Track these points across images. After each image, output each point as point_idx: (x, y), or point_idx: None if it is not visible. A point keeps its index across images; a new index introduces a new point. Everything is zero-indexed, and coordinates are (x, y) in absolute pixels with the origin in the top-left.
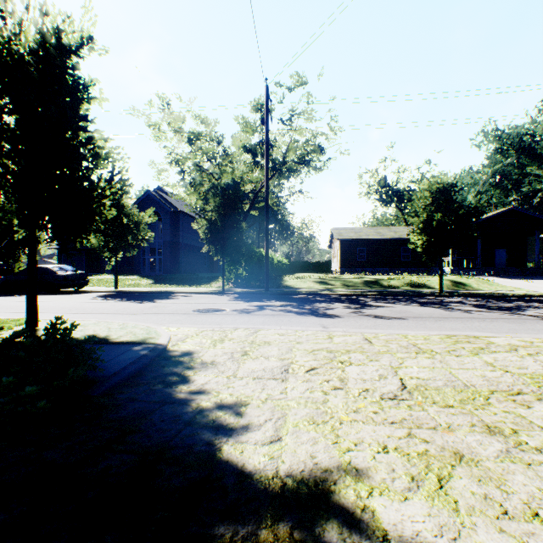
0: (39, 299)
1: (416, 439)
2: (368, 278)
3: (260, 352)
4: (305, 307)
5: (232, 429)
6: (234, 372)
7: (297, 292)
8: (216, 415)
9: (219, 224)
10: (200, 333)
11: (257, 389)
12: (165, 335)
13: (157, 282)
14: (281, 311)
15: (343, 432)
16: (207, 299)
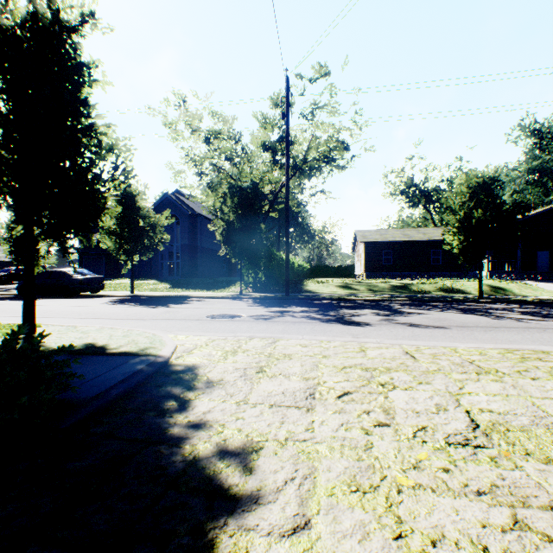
0: (53, 303)
1: (531, 533)
2: (396, 283)
3: (278, 368)
4: (329, 313)
5: (234, 499)
6: (246, 396)
7: (319, 297)
8: (215, 468)
9: (236, 225)
10: (211, 342)
11: (274, 422)
12: (169, 345)
13: (174, 286)
14: (302, 318)
15: (406, 511)
16: (223, 304)
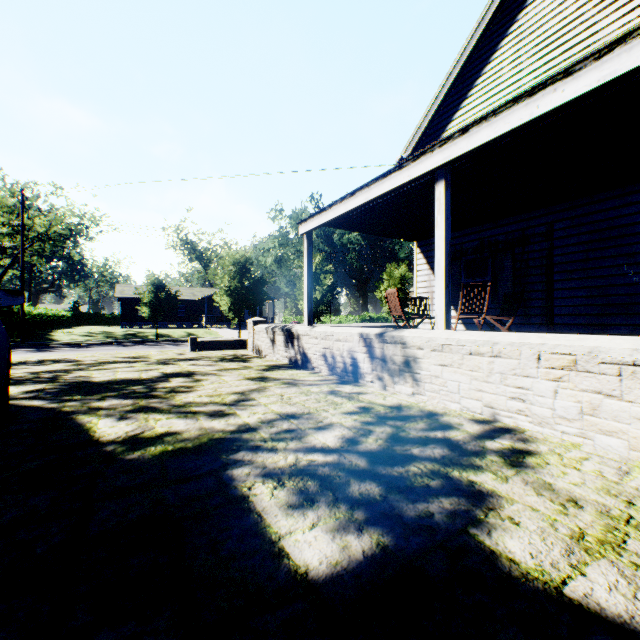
0: None
1: None
2: (133, 331)
3: None
4: (43, 350)
5: None
6: None
7: (51, 343)
8: None
9: None
10: None
11: None
12: None
13: None
14: (23, 352)
15: None
16: None
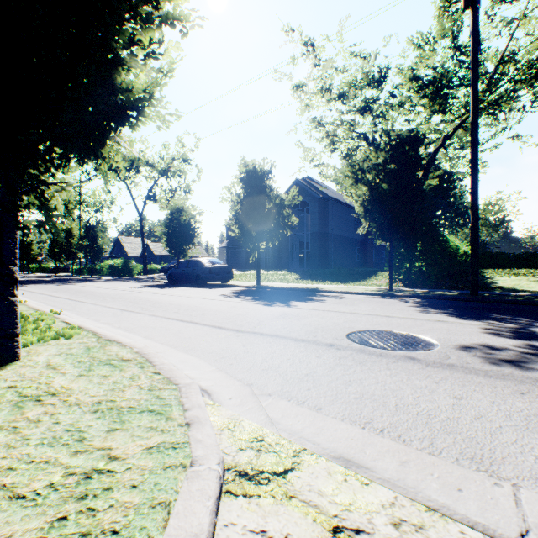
0: (177, 293)
1: None
2: None
3: None
4: None
5: None
6: None
7: None
8: None
9: (385, 187)
10: None
11: None
12: None
13: (303, 277)
14: None
15: None
16: (368, 304)
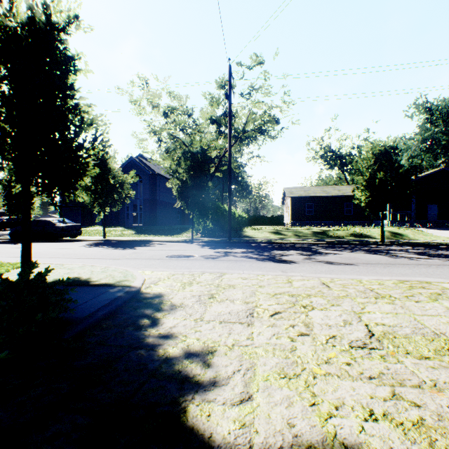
0: (40, 246)
1: (403, 401)
2: (316, 229)
3: (225, 295)
4: (263, 254)
5: (198, 383)
6: (201, 315)
7: (255, 241)
8: (182, 364)
9: (189, 183)
10: (171, 276)
11: (223, 333)
12: (139, 278)
13: (138, 232)
14: (242, 257)
15: (319, 389)
16: (179, 246)
